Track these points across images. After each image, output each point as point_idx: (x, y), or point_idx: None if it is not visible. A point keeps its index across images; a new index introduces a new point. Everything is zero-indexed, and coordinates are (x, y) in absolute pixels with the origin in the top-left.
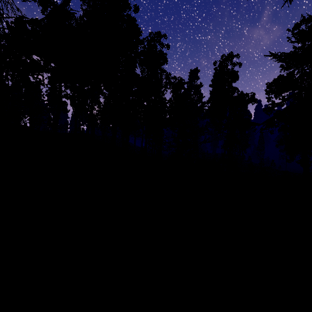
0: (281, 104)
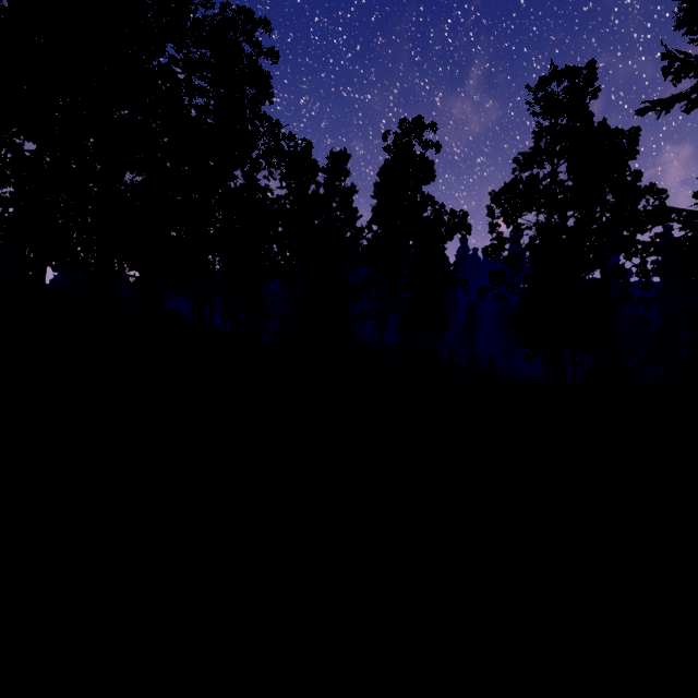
0: (513, 241)
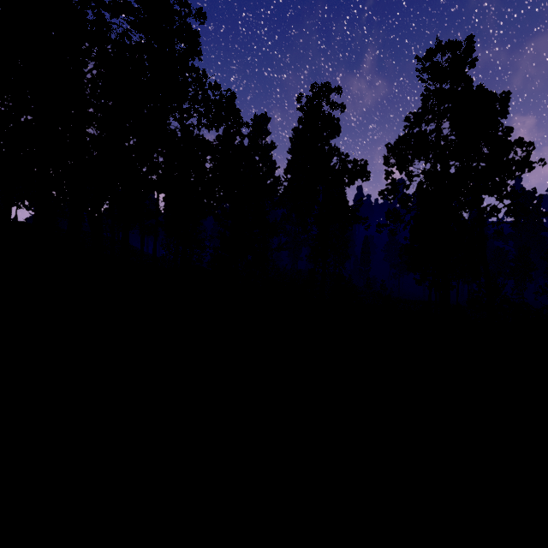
0: (404, 186)
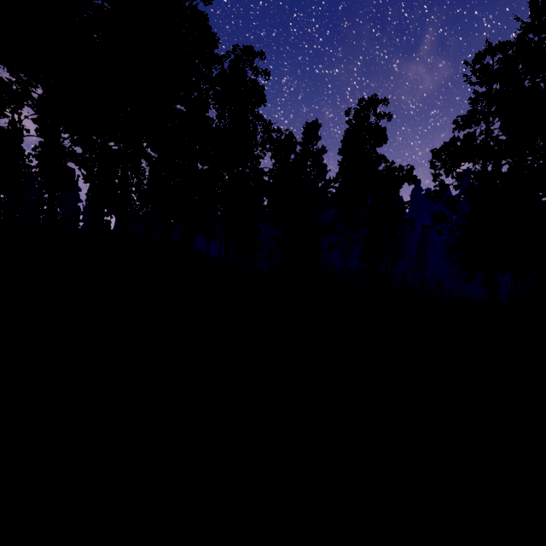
0: (454, 186)
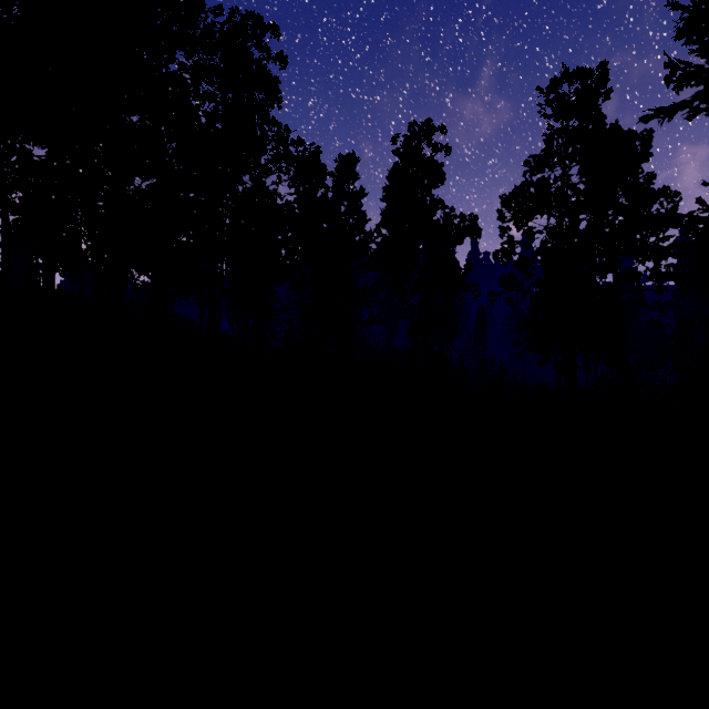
0: (524, 245)
